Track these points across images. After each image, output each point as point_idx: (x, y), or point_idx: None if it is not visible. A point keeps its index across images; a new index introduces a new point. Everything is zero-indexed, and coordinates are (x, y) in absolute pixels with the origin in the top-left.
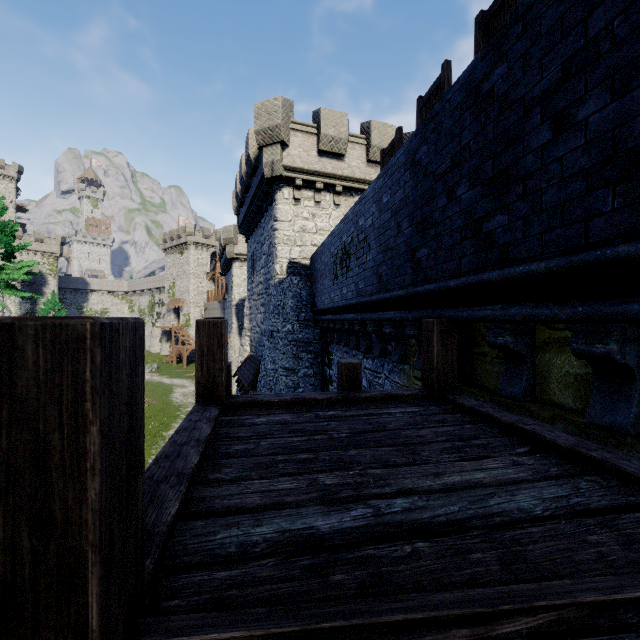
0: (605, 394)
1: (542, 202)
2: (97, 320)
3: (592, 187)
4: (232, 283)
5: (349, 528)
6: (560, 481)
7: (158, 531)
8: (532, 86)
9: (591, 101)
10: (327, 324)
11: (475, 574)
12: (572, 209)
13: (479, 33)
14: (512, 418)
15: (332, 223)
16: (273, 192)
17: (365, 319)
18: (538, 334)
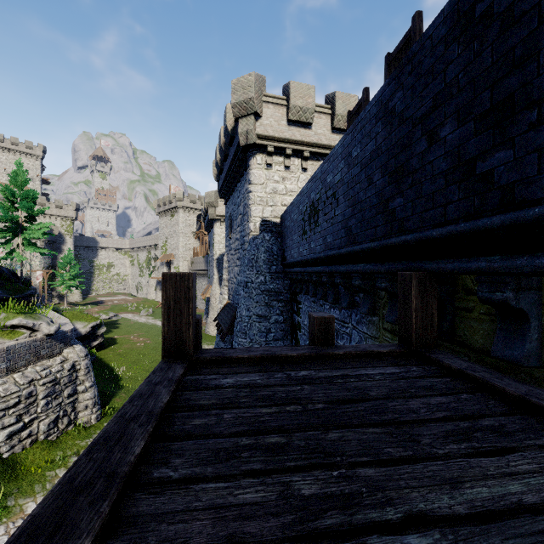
0: None
1: None
2: None
3: None
4: (213, 240)
5: None
6: None
7: None
8: None
9: None
10: (296, 276)
11: None
12: None
13: None
14: (519, 388)
15: (300, 185)
16: (248, 159)
17: (333, 271)
18: None
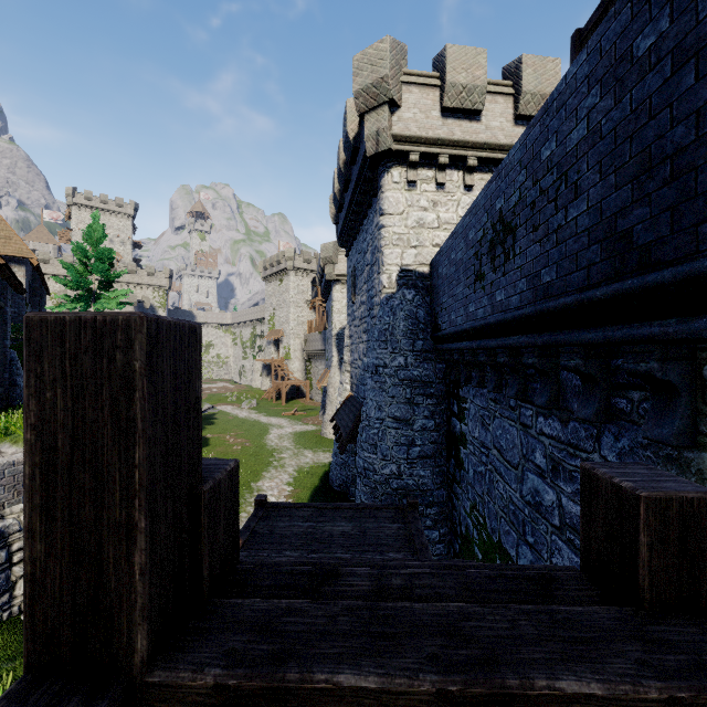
0: None
1: None
2: None
3: None
4: (332, 309)
5: None
6: None
7: None
8: None
9: None
10: (459, 356)
11: None
12: None
13: None
14: None
15: (461, 213)
16: (378, 177)
17: (557, 343)
18: None
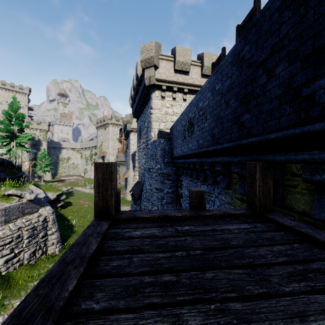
0: None
1: None
2: None
3: None
4: (130, 143)
5: None
6: None
7: None
8: None
9: None
10: (179, 164)
11: None
12: None
13: None
14: None
15: (182, 109)
16: (150, 93)
17: (203, 162)
18: None
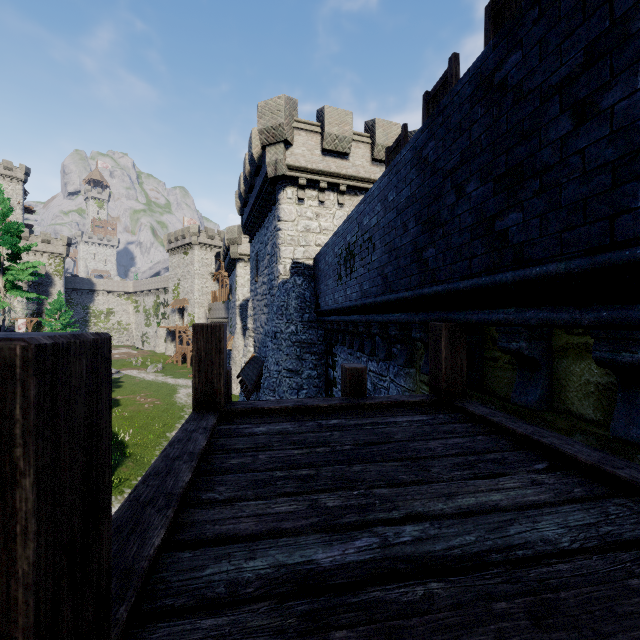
0: (631, 406)
1: (561, 198)
2: (31, 342)
3: (619, 181)
4: (236, 283)
5: (353, 563)
6: (586, 505)
7: (138, 568)
8: (550, 74)
9: (618, 87)
10: (331, 325)
11: (501, 631)
12: (596, 205)
13: (489, 23)
14: (527, 429)
15: (336, 223)
16: (276, 192)
17: (370, 321)
18: (554, 339)
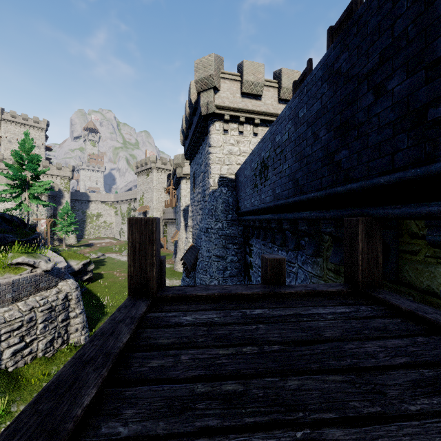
0: None
1: None
2: None
3: None
4: (180, 194)
5: None
6: None
7: None
8: None
9: None
10: (248, 223)
11: None
12: None
13: None
14: None
15: (252, 147)
16: (208, 126)
17: (281, 218)
18: None
